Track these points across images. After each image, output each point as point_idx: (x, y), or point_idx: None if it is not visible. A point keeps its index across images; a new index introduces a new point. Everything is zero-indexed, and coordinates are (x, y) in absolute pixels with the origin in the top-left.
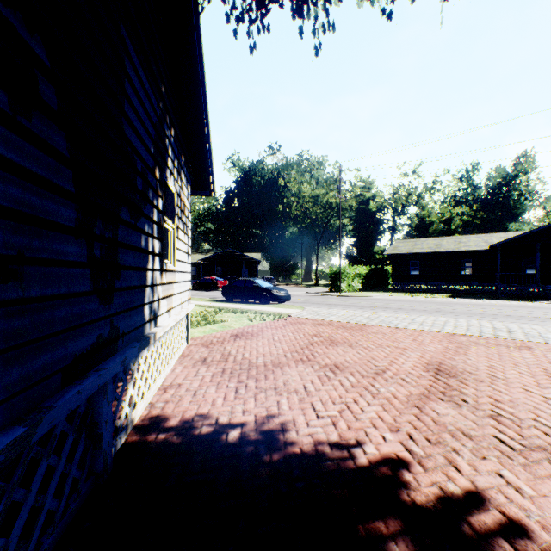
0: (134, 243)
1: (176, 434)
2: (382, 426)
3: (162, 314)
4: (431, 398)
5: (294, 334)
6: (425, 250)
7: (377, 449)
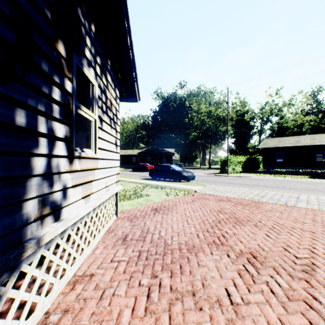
0: None
1: None
2: None
3: (72, 203)
4: None
5: (202, 210)
6: (288, 145)
7: None
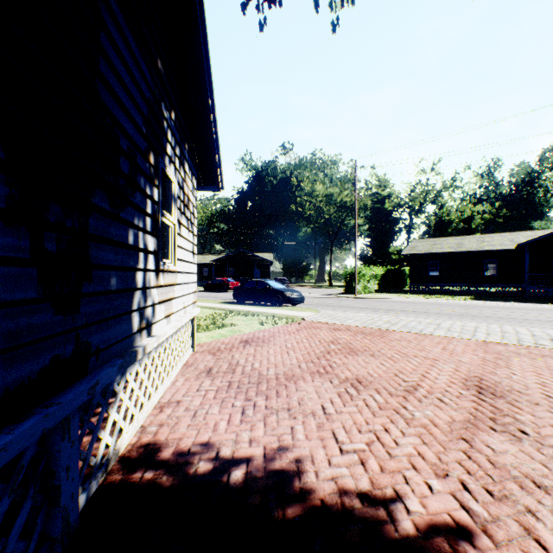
0: (116, 237)
1: (167, 473)
2: (425, 468)
3: (158, 321)
4: (480, 426)
5: (309, 340)
6: (446, 250)
7: (423, 506)
